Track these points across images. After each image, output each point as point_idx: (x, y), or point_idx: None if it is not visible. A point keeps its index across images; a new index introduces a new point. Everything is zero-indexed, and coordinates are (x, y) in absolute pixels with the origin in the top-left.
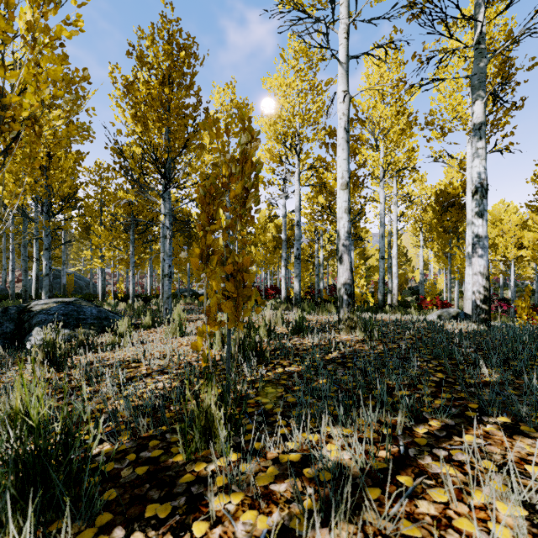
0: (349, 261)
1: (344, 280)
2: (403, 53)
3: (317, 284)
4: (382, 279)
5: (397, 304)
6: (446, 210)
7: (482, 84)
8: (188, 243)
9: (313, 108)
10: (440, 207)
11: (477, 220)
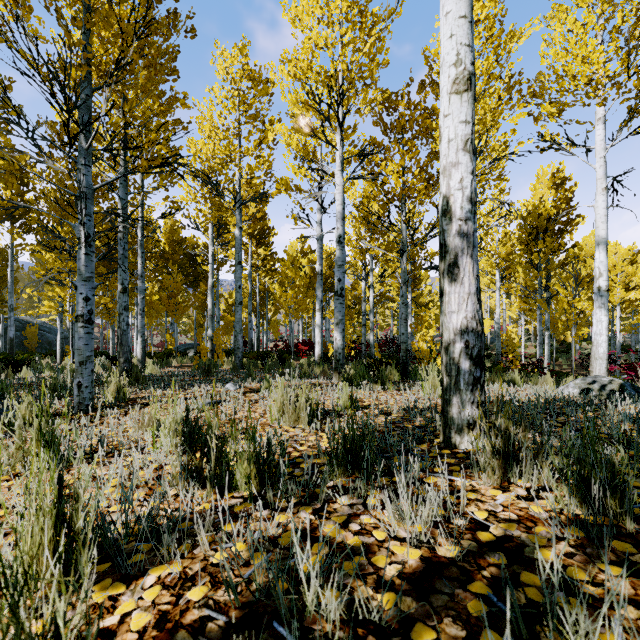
0: (474, 272)
1: (462, 321)
2: None
3: (364, 337)
4: None
5: None
6: (535, 239)
7: None
8: (194, 284)
9: (366, 45)
10: (526, 234)
11: None
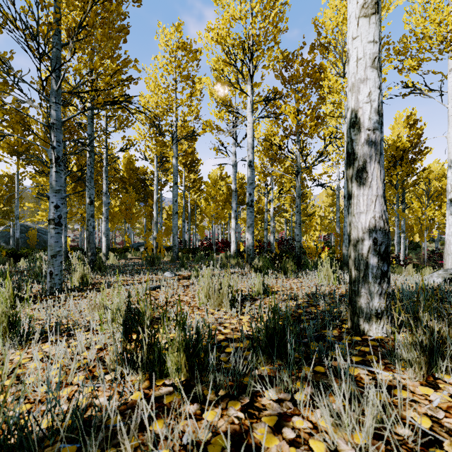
0: (381, 177)
1: (370, 220)
2: None
3: (266, 238)
4: None
5: None
6: (393, 165)
7: None
8: (145, 200)
9: (271, 15)
10: (387, 161)
11: None
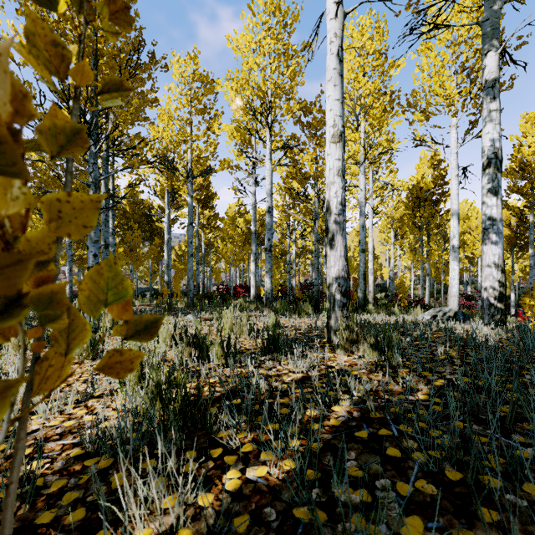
0: (343, 244)
1: (336, 271)
2: (386, 23)
3: (289, 282)
4: (363, 275)
5: (373, 302)
6: (418, 206)
7: (497, 31)
8: (150, 238)
9: (288, 72)
10: (412, 202)
11: (491, 199)
